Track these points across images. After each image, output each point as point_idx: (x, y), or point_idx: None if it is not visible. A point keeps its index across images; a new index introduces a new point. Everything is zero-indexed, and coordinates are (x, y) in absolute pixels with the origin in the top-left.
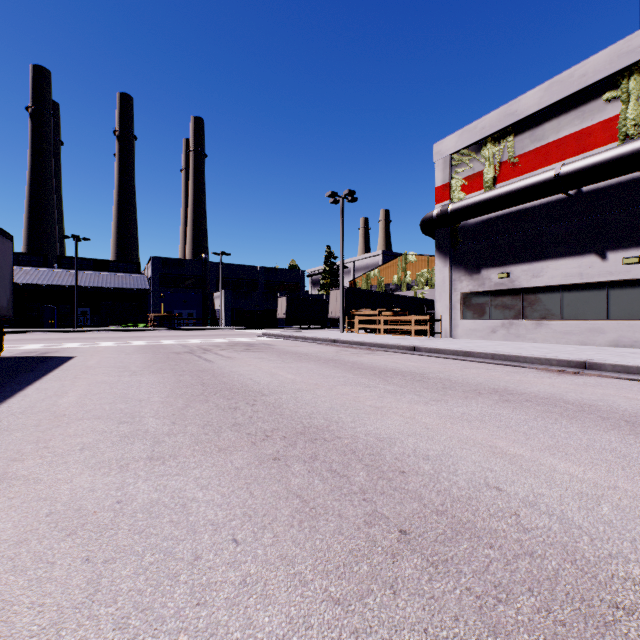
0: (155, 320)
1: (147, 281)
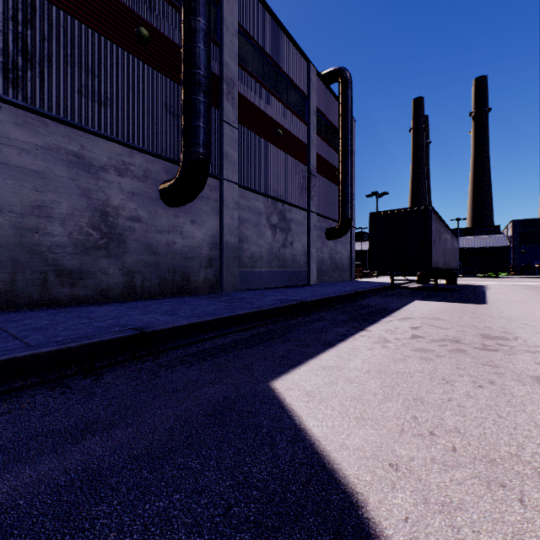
0: (515, 270)
1: (506, 239)
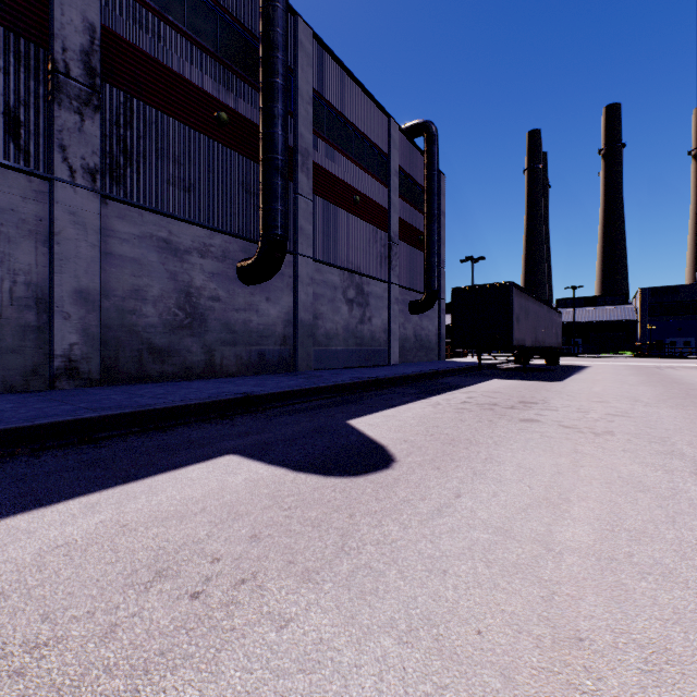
0: (641, 349)
1: (634, 311)
